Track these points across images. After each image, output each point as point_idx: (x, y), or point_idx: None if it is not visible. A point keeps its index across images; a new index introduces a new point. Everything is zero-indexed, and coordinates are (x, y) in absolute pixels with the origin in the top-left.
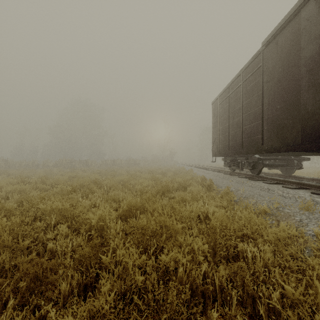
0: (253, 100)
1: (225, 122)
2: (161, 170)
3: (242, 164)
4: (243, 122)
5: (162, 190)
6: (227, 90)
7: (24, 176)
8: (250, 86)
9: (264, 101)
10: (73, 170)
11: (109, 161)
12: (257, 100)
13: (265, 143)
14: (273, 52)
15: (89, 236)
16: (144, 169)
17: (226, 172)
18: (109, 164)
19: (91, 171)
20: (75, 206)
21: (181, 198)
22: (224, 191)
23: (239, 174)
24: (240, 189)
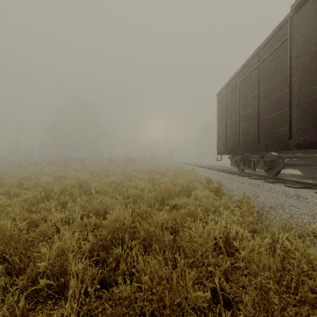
0: (275, 84)
1: (234, 115)
2: (159, 169)
3: (254, 163)
4: (260, 113)
5: (161, 196)
6: (237, 77)
7: (7, 176)
8: (270, 67)
9: (293, 83)
10: (65, 170)
11: (106, 160)
12: (281, 83)
13: (295, 137)
14: (307, 16)
15: (39, 288)
16: (142, 168)
17: (233, 172)
18: (105, 163)
19: (84, 171)
20: (38, 224)
21: (188, 210)
22: (240, 198)
23: (249, 175)
24: (260, 195)
